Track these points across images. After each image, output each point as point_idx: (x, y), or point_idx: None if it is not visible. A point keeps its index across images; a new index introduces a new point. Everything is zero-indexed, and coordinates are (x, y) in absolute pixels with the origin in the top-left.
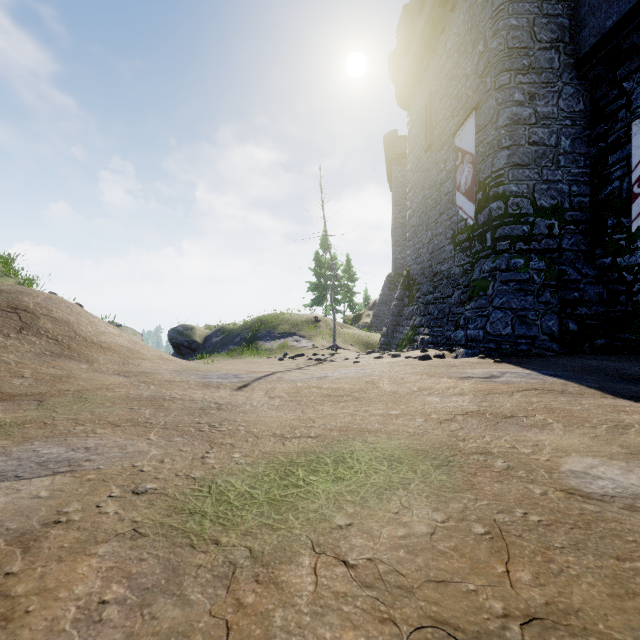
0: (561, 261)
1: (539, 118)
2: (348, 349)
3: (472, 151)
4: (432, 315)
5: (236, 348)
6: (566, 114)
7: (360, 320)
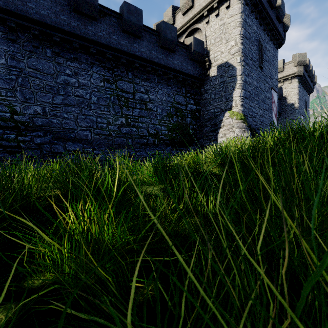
0: None
1: None
2: None
3: (276, 104)
4: None
5: None
6: None
7: None
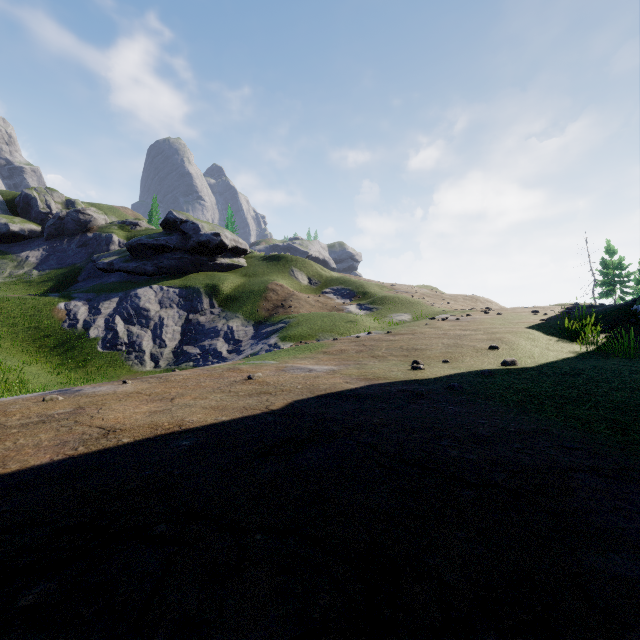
0: None
1: None
2: None
3: None
4: None
5: None
6: None
7: None
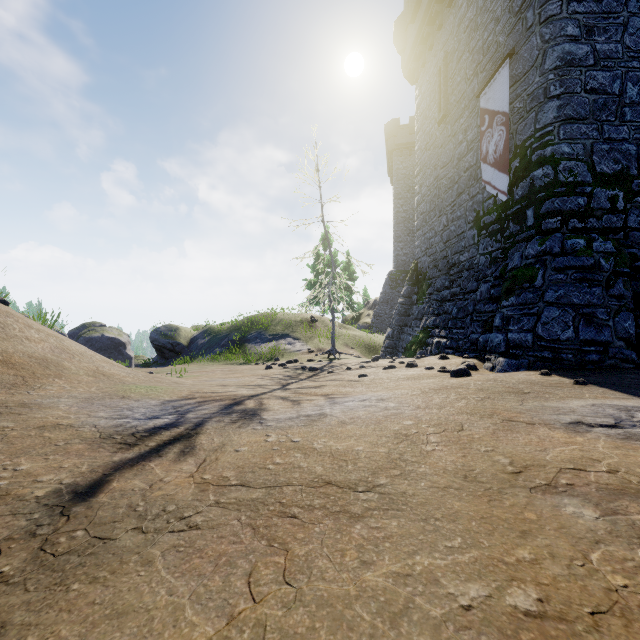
0: (629, 243)
1: (599, 58)
2: (349, 354)
3: (505, 109)
4: (449, 314)
5: (223, 351)
6: (633, 53)
7: (360, 320)
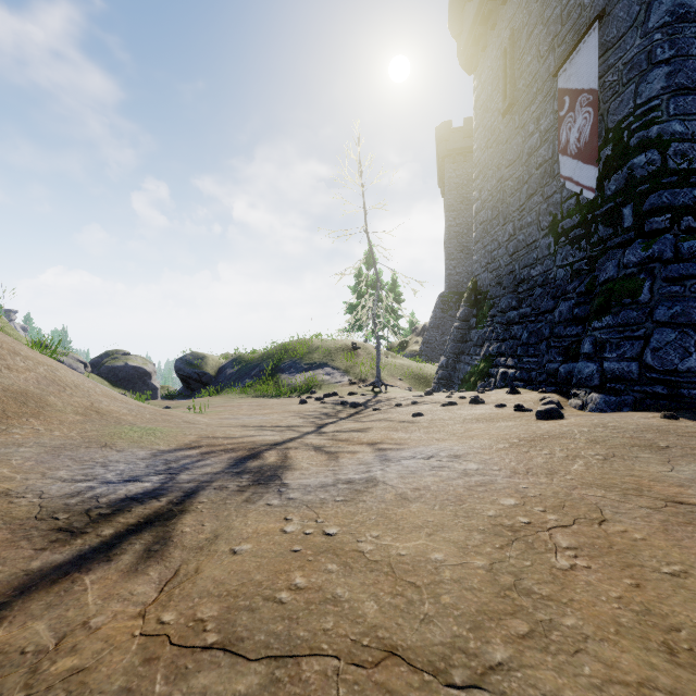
0: None
1: None
2: (397, 386)
3: (592, 85)
4: (518, 339)
5: (253, 382)
6: None
7: (407, 348)
